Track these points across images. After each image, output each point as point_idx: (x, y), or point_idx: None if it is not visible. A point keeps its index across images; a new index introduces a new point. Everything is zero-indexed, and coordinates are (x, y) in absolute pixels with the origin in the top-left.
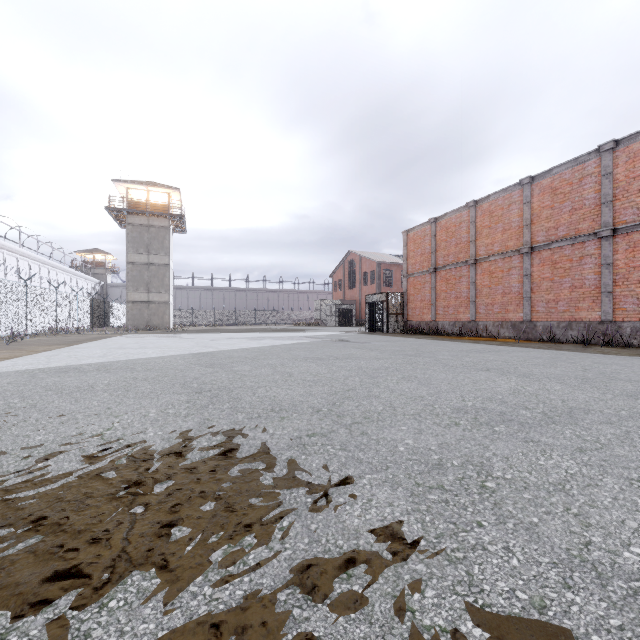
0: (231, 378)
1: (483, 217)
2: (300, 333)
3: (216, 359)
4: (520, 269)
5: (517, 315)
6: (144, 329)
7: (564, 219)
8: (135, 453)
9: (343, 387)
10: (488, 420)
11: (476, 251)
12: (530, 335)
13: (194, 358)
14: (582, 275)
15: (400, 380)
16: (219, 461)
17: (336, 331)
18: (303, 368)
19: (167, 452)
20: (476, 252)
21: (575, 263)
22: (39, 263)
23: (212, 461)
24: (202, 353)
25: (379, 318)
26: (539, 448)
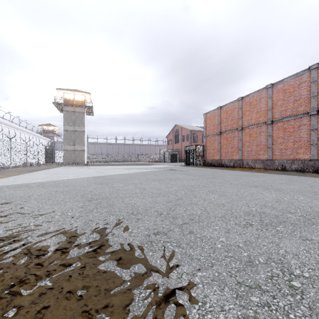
0: (111, 191)
1: (246, 105)
2: (151, 166)
3: (105, 180)
4: (266, 132)
5: (264, 156)
6: (72, 164)
7: (290, 106)
8: (33, 249)
9: (175, 197)
10: (270, 221)
11: (242, 123)
12: (271, 167)
13: (93, 179)
14: (300, 135)
15: (207, 193)
16: (89, 258)
17: (169, 165)
18: (152, 185)
19: (55, 248)
20: (242, 124)
21: (296, 129)
22: (20, 130)
23: (85, 257)
24: (98, 176)
25: (191, 158)
26: (315, 246)
